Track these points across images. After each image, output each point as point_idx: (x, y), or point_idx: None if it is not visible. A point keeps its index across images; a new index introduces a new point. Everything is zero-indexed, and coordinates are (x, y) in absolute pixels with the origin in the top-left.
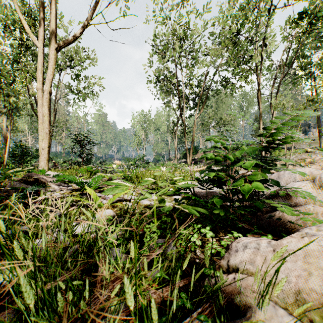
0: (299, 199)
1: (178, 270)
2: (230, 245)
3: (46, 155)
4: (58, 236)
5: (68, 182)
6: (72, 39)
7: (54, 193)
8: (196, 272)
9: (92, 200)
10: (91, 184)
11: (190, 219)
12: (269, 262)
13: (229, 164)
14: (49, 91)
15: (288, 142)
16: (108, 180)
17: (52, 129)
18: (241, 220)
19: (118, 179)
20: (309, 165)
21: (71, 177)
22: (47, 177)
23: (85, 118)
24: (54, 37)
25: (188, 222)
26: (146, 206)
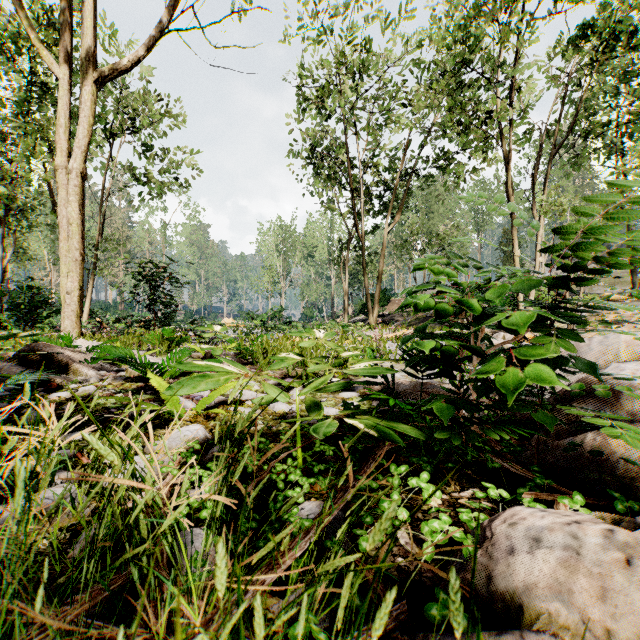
0: (637, 403)
1: (357, 639)
2: (488, 527)
3: (76, 305)
4: (27, 515)
5: (120, 363)
6: (130, 64)
7: (84, 386)
8: (400, 597)
9: (163, 402)
10: (163, 367)
11: (380, 450)
12: (618, 597)
13: (473, 322)
14: (80, 172)
15: (626, 265)
16: (205, 358)
17: (95, 254)
18: (498, 451)
19: (225, 355)
20: (614, 328)
21: (122, 352)
22: (74, 352)
23: (163, 234)
24: (91, 58)
25: (376, 458)
26: (280, 416)
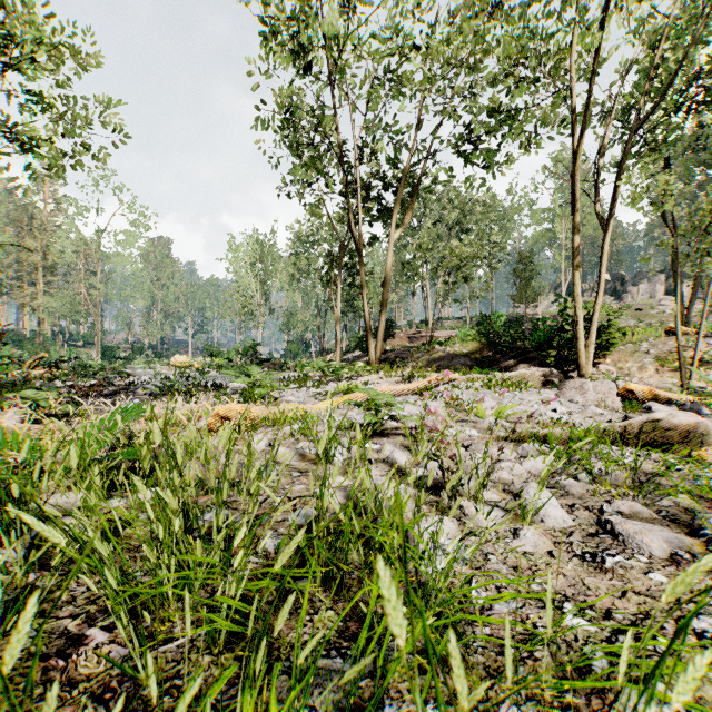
0: None
1: None
2: None
3: None
4: None
5: None
6: None
7: None
8: None
9: None
10: None
11: None
12: None
13: None
14: None
15: None
16: None
17: None
18: None
19: None
20: (703, 370)
21: None
22: None
23: (97, 243)
24: None
25: None
26: None
